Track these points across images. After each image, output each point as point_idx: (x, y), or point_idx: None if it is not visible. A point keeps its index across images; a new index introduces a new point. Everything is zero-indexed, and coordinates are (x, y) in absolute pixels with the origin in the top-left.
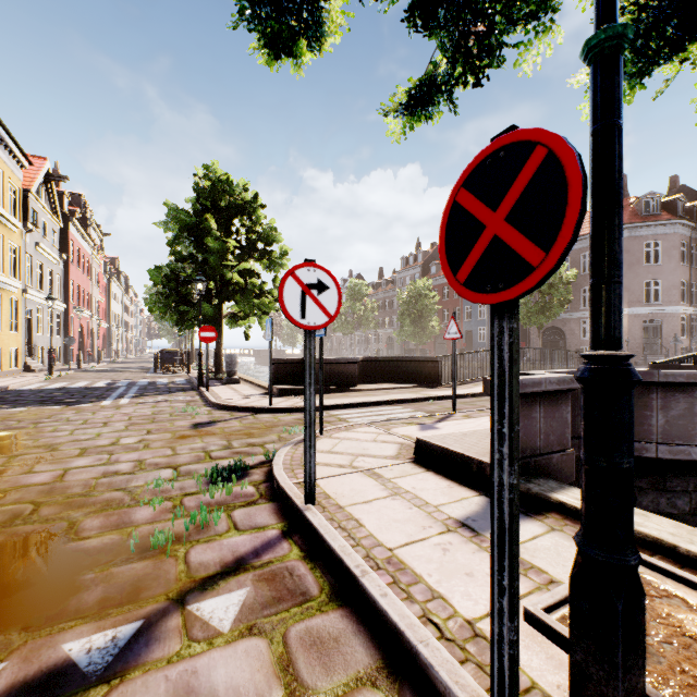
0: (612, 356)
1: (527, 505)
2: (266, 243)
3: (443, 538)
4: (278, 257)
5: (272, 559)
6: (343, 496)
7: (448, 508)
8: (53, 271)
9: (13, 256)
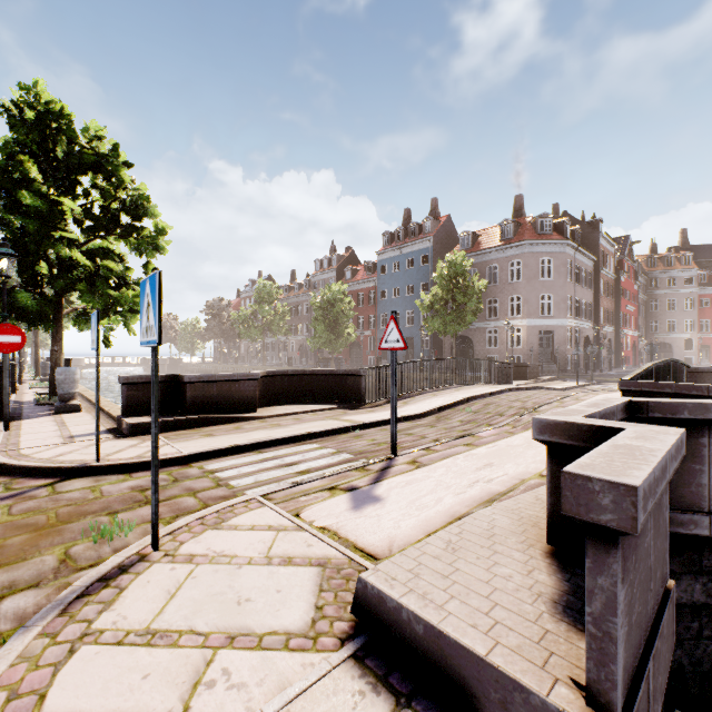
0: None
1: None
2: (133, 215)
3: None
4: (151, 236)
5: None
6: None
7: None
8: None
9: None
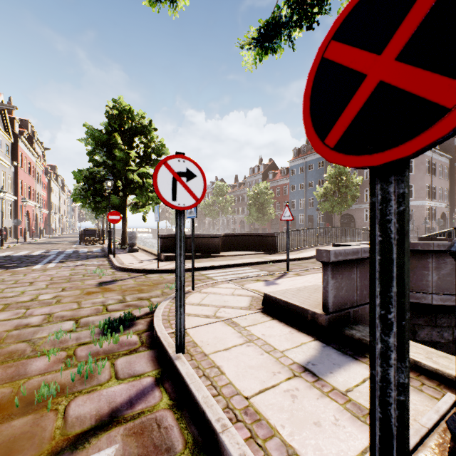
0: None
1: (352, 349)
2: (157, 155)
3: (291, 384)
4: None
5: (144, 409)
6: (208, 343)
7: (291, 353)
8: (6, 173)
9: None
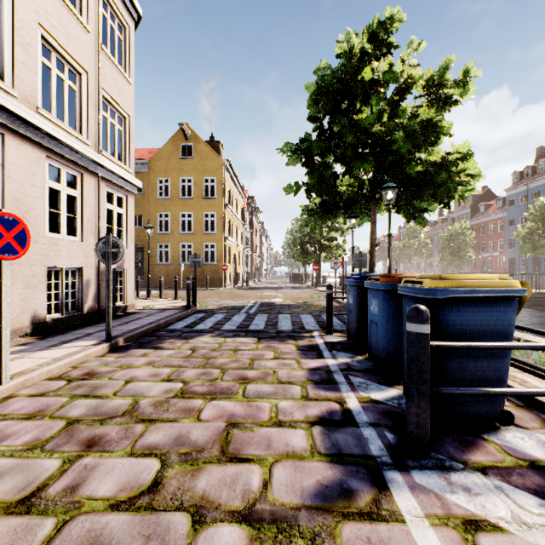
0: (352, 273)
1: None
2: (339, 224)
3: None
4: (345, 230)
5: None
6: None
7: None
8: (248, 238)
9: (241, 236)
